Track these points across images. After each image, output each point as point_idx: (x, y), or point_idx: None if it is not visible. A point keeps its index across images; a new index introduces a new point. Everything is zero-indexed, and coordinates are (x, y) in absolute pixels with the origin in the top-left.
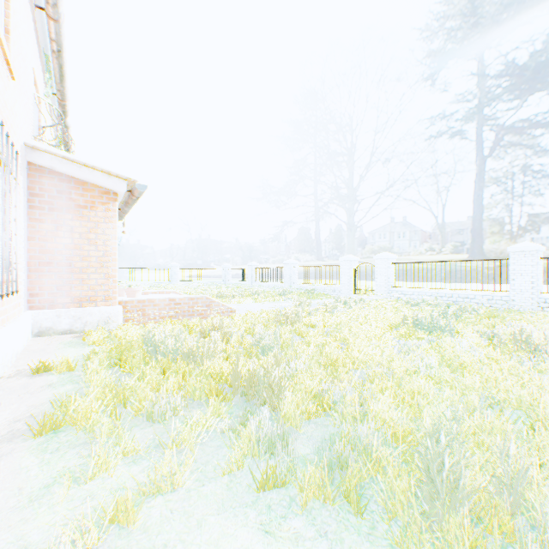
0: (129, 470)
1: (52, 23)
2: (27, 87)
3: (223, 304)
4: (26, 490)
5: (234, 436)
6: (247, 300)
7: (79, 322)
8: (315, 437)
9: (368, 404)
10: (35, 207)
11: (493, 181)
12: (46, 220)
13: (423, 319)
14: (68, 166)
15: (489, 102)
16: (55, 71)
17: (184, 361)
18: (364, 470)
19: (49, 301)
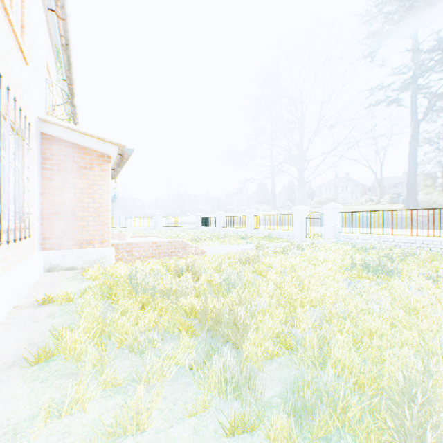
0: (105, 405)
1: (61, 22)
2: (41, 73)
3: (195, 247)
4: (13, 421)
5: (202, 375)
6: (215, 243)
7: (80, 261)
8: (278, 377)
9: (327, 345)
10: (47, 168)
11: (427, 141)
12: (55, 179)
13: (371, 262)
14: (71, 135)
15: (424, 72)
16: (64, 61)
17: (161, 297)
18: (330, 421)
19: (57, 243)
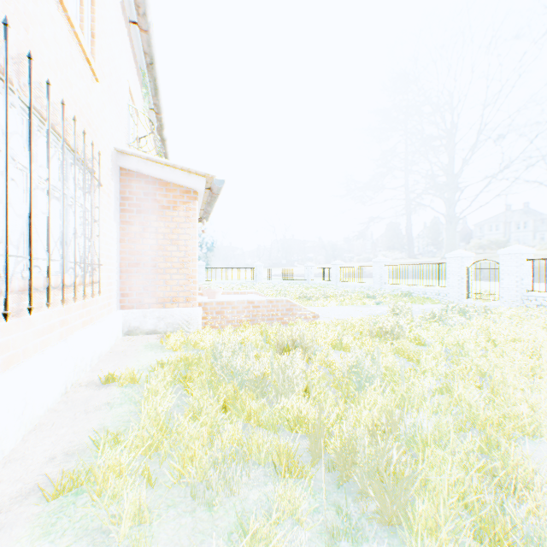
0: None
1: (144, 35)
2: (121, 97)
3: (305, 309)
4: None
5: None
6: (331, 303)
7: (162, 323)
8: None
9: None
10: (125, 210)
11: None
12: (135, 223)
13: None
14: (152, 168)
15: None
16: (150, 86)
17: (252, 392)
18: None
19: (137, 301)
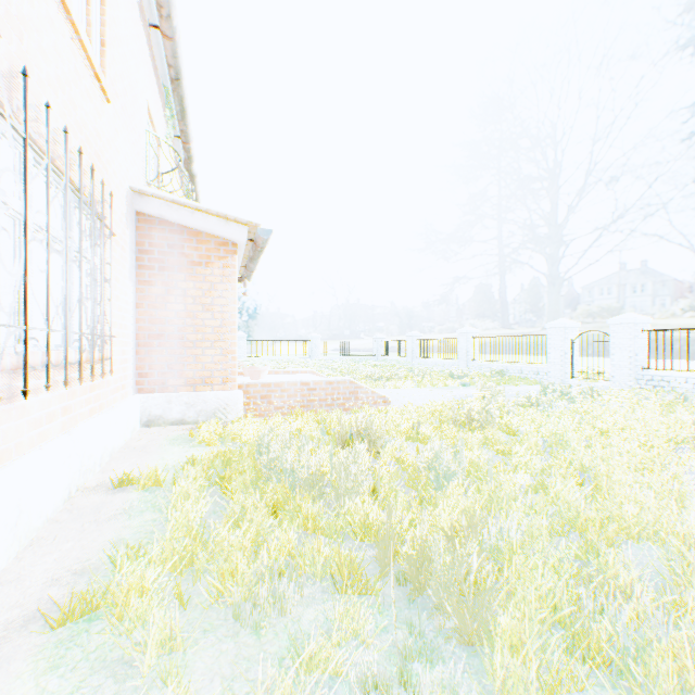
0: None
1: (168, 43)
2: (138, 121)
3: (373, 392)
4: None
5: None
6: (406, 384)
7: (192, 411)
8: None
9: None
10: (144, 266)
11: None
12: (156, 283)
13: None
14: (179, 213)
15: None
16: (176, 107)
17: (308, 493)
18: None
19: (159, 383)
